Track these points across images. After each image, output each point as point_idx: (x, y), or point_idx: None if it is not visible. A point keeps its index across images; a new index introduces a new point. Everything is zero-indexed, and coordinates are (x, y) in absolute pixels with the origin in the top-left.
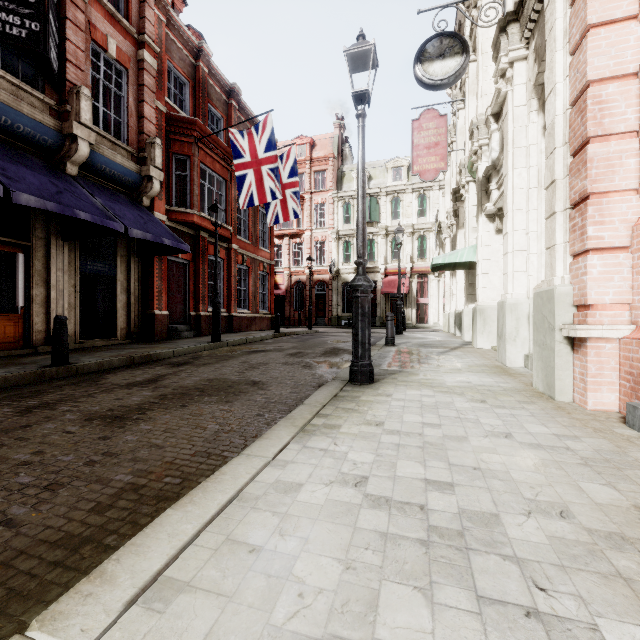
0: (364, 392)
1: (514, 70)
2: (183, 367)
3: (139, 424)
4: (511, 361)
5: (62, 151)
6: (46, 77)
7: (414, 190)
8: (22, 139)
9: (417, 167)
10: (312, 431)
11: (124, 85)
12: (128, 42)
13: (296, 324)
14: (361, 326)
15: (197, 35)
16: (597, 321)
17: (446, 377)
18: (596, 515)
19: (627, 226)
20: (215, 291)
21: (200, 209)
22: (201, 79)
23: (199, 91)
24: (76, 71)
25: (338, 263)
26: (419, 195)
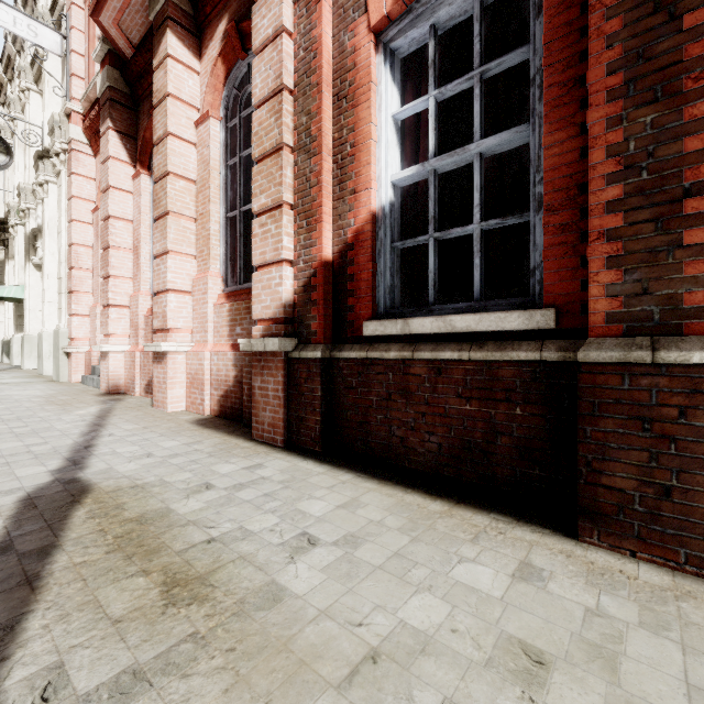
0: None
1: (50, 187)
2: None
3: None
4: (47, 372)
5: None
6: None
7: None
8: None
9: None
10: None
11: None
12: None
13: None
14: None
15: None
16: (76, 345)
17: None
18: (46, 394)
19: (89, 307)
20: None
21: None
22: None
23: None
24: None
25: None
26: None
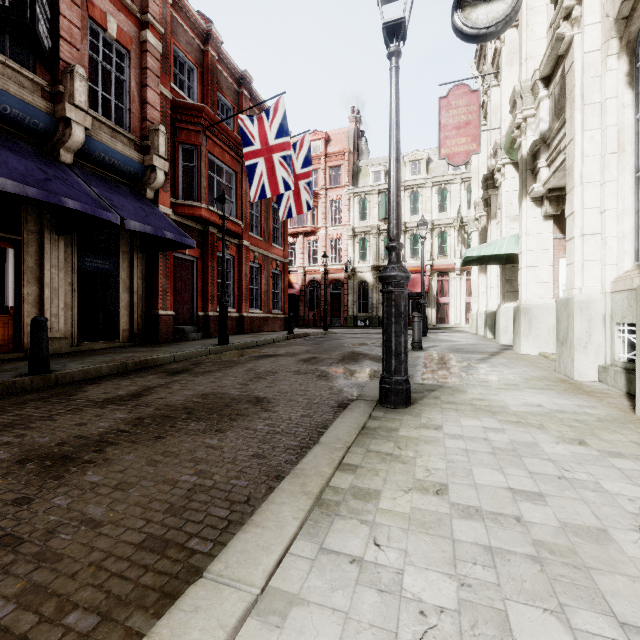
0: (402, 421)
1: (584, 7)
2: (179, 376)
3: (85, 472)
4: (581, 374)
5: (55, 137)
6: (37, 55)
7: (434, 184)
8: (10, 123)
9: (445, 150)
10: (334, 505)
11: (126, 68)
12: (130, 22)
13: (310, 324)
14: (395, 330)
15: (207, 22)
16: None
17: (504, 396)
18: None
19: None
20: (222, 289)
21: (208, 203)
22: (210, 65)
23: (207, 78)
24: (71, 49)
25: (354, 261)
26: (439, 189)
